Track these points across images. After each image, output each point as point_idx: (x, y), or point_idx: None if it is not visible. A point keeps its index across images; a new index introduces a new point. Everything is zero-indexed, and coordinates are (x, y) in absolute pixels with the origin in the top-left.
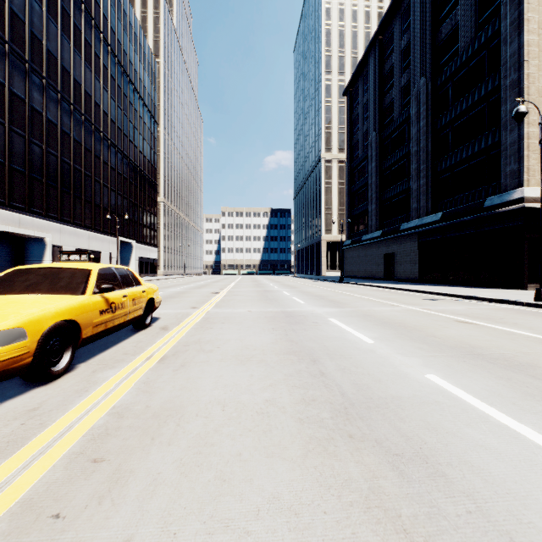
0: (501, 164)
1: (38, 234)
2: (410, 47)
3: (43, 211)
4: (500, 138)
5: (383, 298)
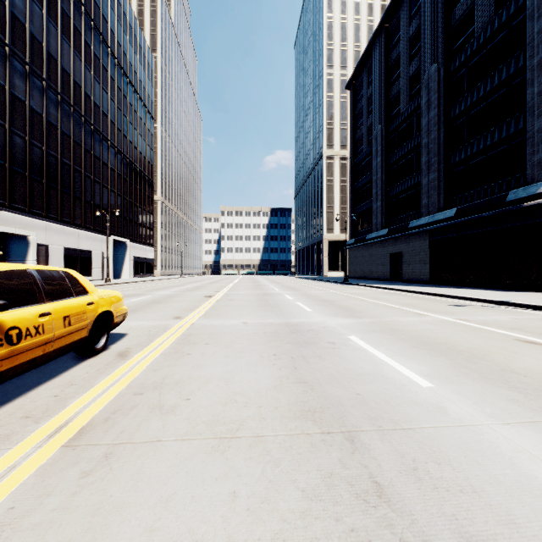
0: (527, 153)
1: (20, 231)
2: (419, 33)
3: (26, 207)
4: (525, 125)
5: (401, 304)
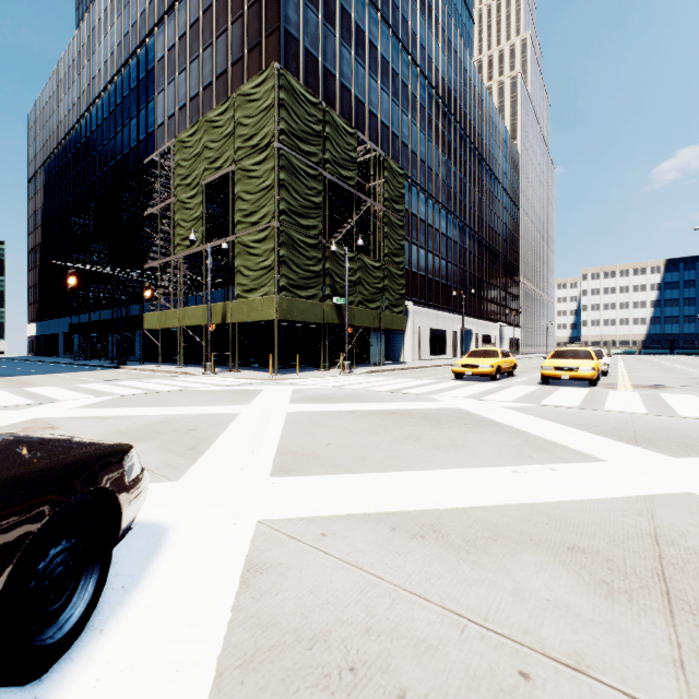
0: None
1: (471, 327)
2: None
3: (471, 312)
4: None
5: None
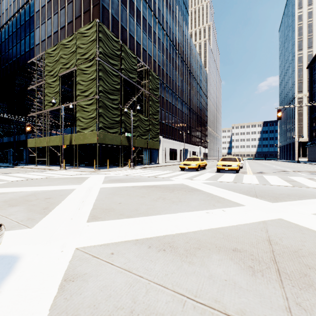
0: None
1: (187, 148)
2: None
3: (187, 141)
4: None
5: (296, 165)
